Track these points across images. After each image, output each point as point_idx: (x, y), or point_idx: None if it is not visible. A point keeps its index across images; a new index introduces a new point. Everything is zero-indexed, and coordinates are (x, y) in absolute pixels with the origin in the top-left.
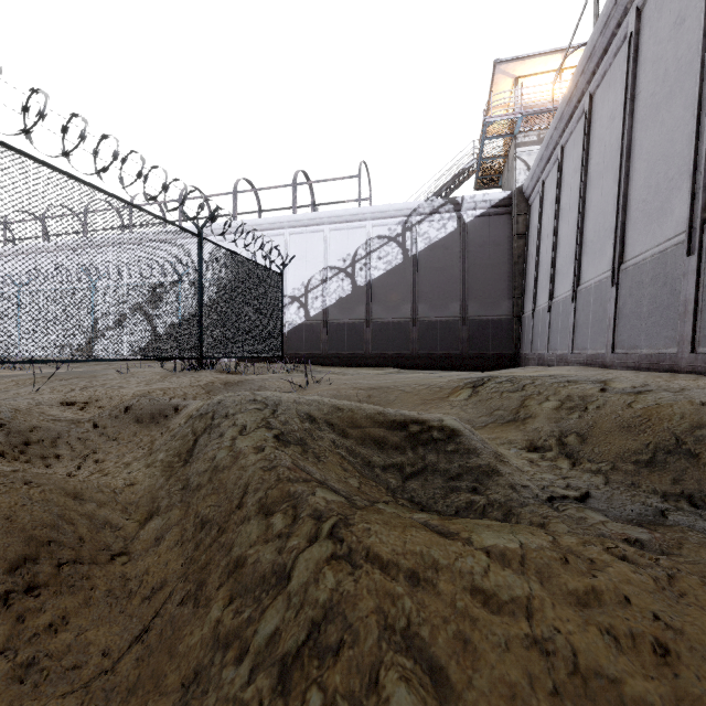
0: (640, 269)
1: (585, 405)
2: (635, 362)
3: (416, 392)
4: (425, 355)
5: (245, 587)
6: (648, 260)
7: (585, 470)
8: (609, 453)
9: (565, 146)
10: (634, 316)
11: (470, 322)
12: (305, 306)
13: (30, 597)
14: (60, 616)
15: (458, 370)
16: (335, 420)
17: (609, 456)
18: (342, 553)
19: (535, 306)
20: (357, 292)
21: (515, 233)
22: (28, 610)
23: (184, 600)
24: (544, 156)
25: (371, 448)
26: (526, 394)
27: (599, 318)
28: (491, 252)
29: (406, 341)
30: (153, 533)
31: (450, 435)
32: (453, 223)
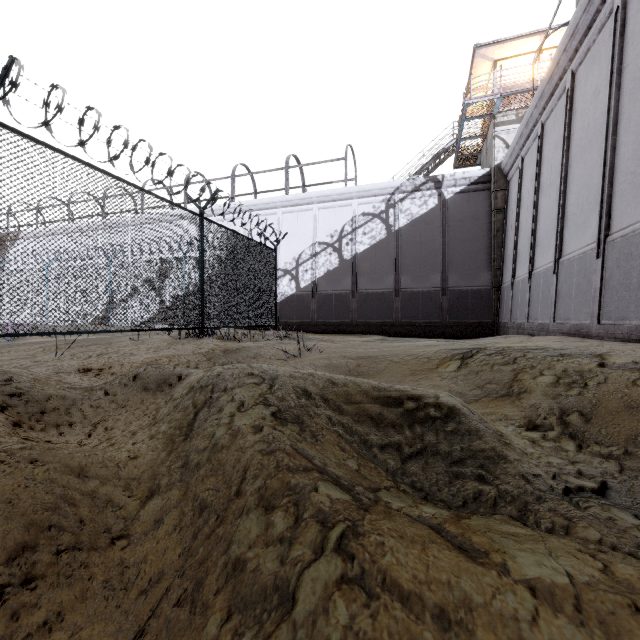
0: (629, 241)
1: (584, 381)
2: (624, 333)
3: (404, 362)
4: (407, 323)
5: (244, 600)
6: (637, 232)
7: (593, 454)
8: (619, 436)
9: (545, 123)
10: (623, 287)
11: (450, 292)
12: (296, 278)
13: (26, 590)
14: (55, 612)
15: (439, 337)
16: (331, 396)
17: (619, 439)
18: (353, 574)
19: (514, 277)
20: (344, 265)
21: (494, 208)
22: (23, 606)
23: (181, 601)
24: (523, 133)
25: (367, 425)
26: (518, 367)
27: (583, 289)
28: (470, 226)
29: (389, 310)
30: (153, 514)
31: (448, 413)
32: (434, 200)
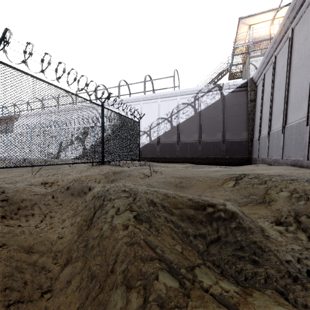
0: None
1: (307, 196)
2: None
3: (205, 181)
4: (205, 158)
5: None
6: None
7: None
8: None
9: (277, 56)
10: None
11: (226, 142)
12: (149, 135)
13: None
14: None
15: (221, 164)
16: (166, 204)
17: None
18: None
19: (260, 134)
20: (173, 129)
21: (249, 99)
22: None
23: None
24: (265, 61)
25: (186, 222)
26: (268, 186)
27: (299, 141)
28: (237, 109)
29: (196, 151)
30: (66, 277)
31: (232, 216)
32: (218, 96)
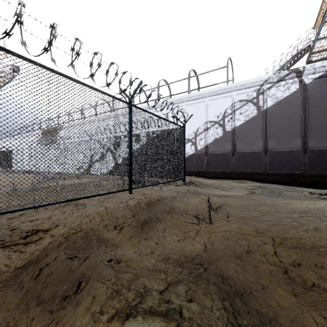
0: None
1: None
2: None
3: None
4: (274, 173)
5: None
6: None
7: None
8: None
9: None
10: None
11: (310, 151)
12: (194, 144)
13: None
14: None
15: (300, 184)
16: None
17: None
18: None
19: None
20: (226, 135)
21: None
22: None
23: None
24: None
25: None
26: None
27: None
28: None
29: (259, 164)
30: None
31: None
32: (296, 85)
